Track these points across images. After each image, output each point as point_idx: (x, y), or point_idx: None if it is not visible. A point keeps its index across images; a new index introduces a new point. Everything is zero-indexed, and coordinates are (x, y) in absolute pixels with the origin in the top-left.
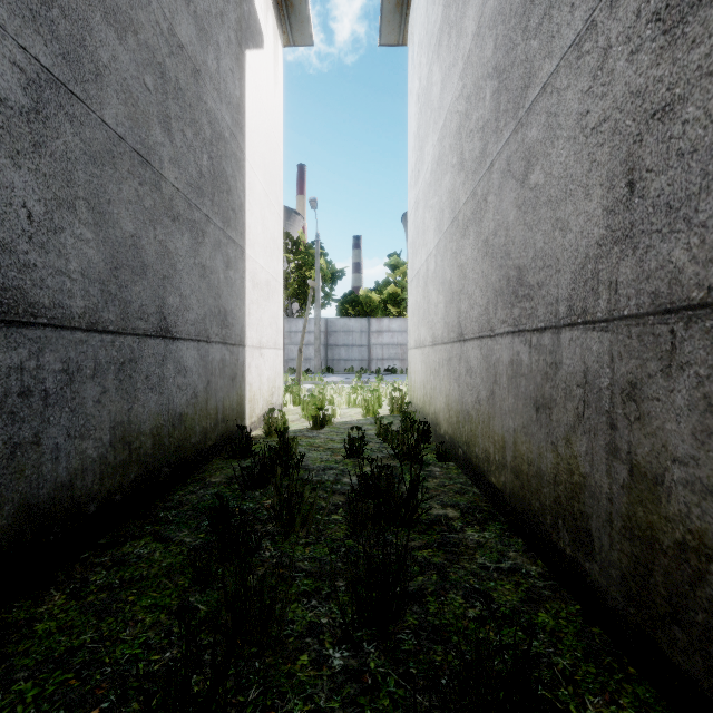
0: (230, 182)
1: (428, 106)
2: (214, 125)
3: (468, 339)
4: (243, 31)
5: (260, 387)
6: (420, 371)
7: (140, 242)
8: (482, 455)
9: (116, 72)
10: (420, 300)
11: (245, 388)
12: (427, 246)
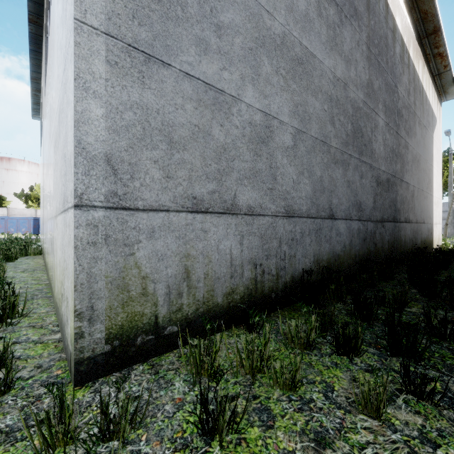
0: (430, 179)
1: None
2: (428, 168)
3: None
4: (432, 130)
5: (435, 237)
6: None
7: (422, 206)
8: None
9: (420, 179)
10: None
11: (433, 236)
12: None
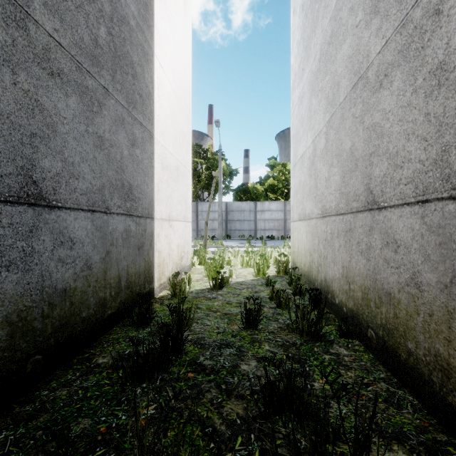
0: (135, 68)
1: (315, 1)
2: (115, 5)
3: (389, 206)
4: None
5: (169, 253)
6: (305, 240)
7: None
8: (428, 358)
9: None
10: (305, 179)
11: (154, 255)
12: (314, 129)
